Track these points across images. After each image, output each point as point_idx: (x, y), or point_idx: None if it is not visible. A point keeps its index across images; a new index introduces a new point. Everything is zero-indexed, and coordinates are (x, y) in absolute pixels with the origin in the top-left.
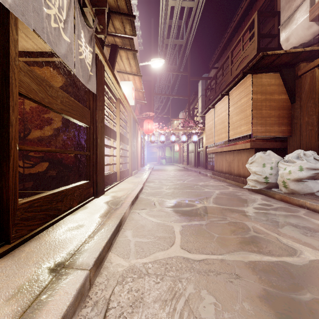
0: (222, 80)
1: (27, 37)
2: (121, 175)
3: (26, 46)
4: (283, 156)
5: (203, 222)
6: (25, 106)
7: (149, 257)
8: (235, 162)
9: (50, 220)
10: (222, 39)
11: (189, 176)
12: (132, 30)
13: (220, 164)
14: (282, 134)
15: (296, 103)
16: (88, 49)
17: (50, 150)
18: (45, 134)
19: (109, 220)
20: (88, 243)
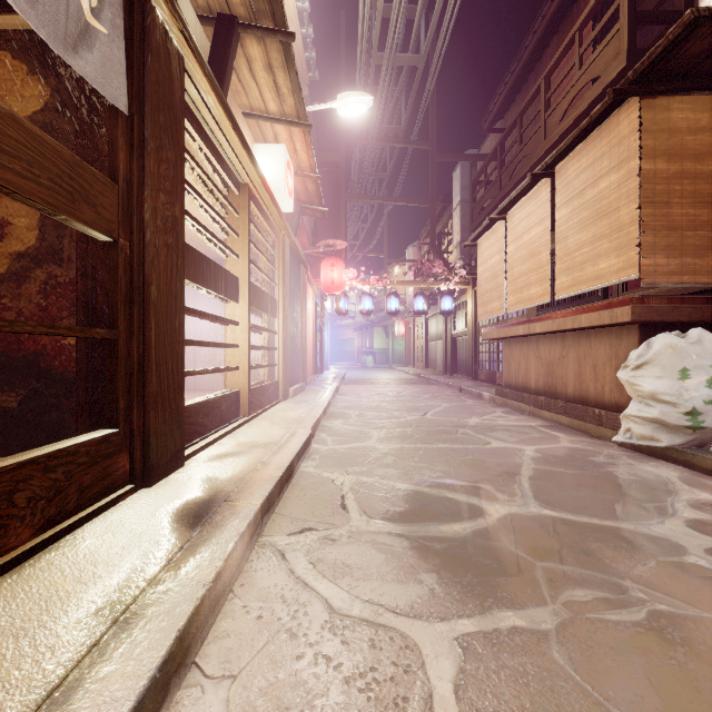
0: (518, 155)
1: None
2: (255, 399)
3: None
4: None
5: (542, 613)
6: None
7: None
8: (569, 363)
9: None
10: (518, 53)
11: (435, 398)
12: None
13: (519, 369)
14: None
15: None
16: None
17: None
18: None
19: (119, 650)
20: None
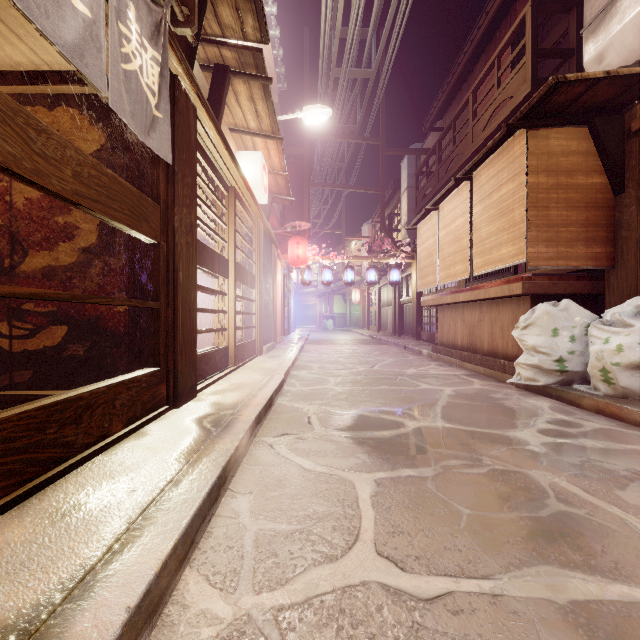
0: (452, 153)
1: (12, 33)
2: (239, 353)
3: (13, 57)
4: (594, 313)
5: (427, 470)
6: (14, 197)
7: (293, 588)
8: (485, 325)
9: (40, 474)
10: (453, 68)
11: (383, 354)
12: (259, 28)
13: (449, 330)
14: (594, 264)
15: (626, 193)
16: (150, 53)
17: (40, 295)
18: (58, 261)
19: (195, 471)
20: (123, 551)
